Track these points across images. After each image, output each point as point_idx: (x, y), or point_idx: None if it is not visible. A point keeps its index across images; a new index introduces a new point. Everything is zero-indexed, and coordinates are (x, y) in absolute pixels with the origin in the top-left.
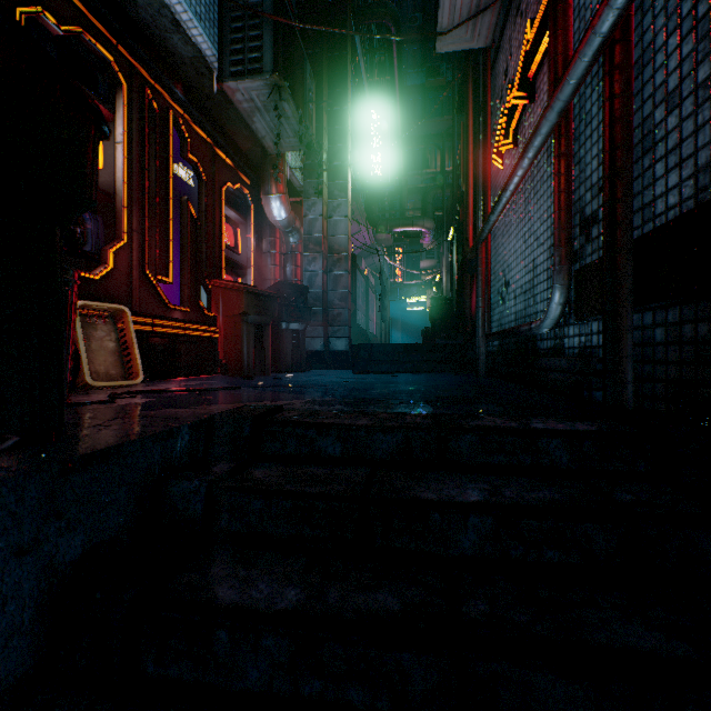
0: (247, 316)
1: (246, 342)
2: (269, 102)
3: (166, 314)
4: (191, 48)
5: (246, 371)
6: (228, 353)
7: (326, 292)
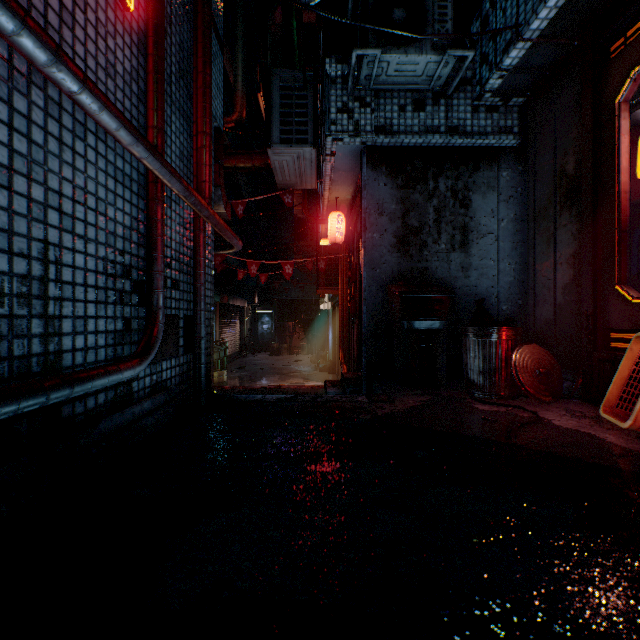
0: None
1: None
2: None
3: None
4: None
5: None
6: None
7: None
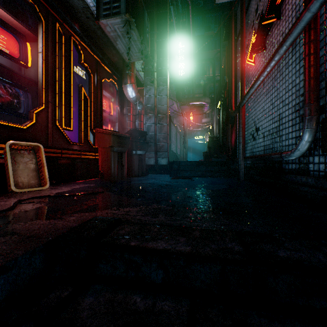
0: (113, 147)
1: (112, 162)
2: (124, 32)
3: (69, 147)
4: (82, 2)
5: (112, 177)
6: (103, 167)
7: (156, 134)
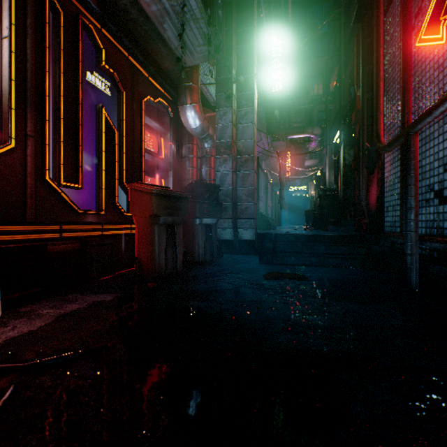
0: (157, 217)
1: (156, 243)
2: (176, 0)
3: (75, 220)
4: None
5: (156, 271)
6: (141, 252)
7: (235, 189)
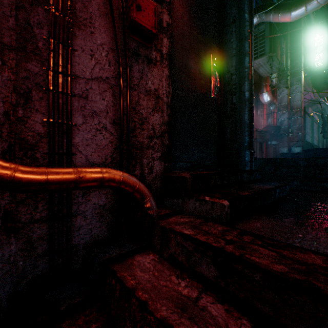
0: (256, 139)
1: (255, 149)
2: (266, 62)
3: None
4: None
5: None
6: None
7: (288, 127)
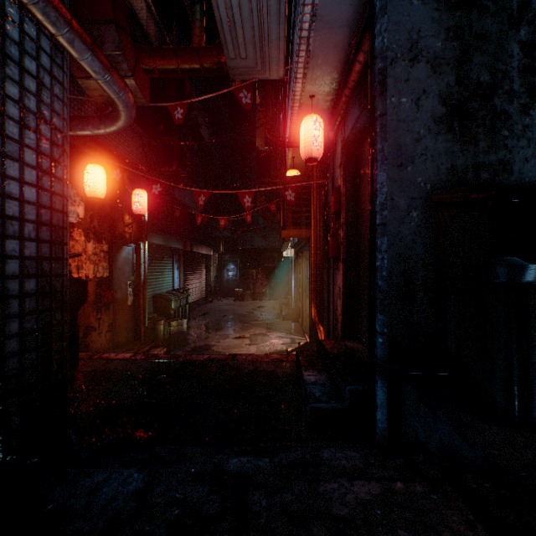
0: None
1: None
2: None
3: None
4: None
5: None
6: None
7: None
